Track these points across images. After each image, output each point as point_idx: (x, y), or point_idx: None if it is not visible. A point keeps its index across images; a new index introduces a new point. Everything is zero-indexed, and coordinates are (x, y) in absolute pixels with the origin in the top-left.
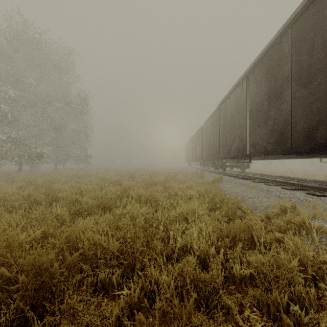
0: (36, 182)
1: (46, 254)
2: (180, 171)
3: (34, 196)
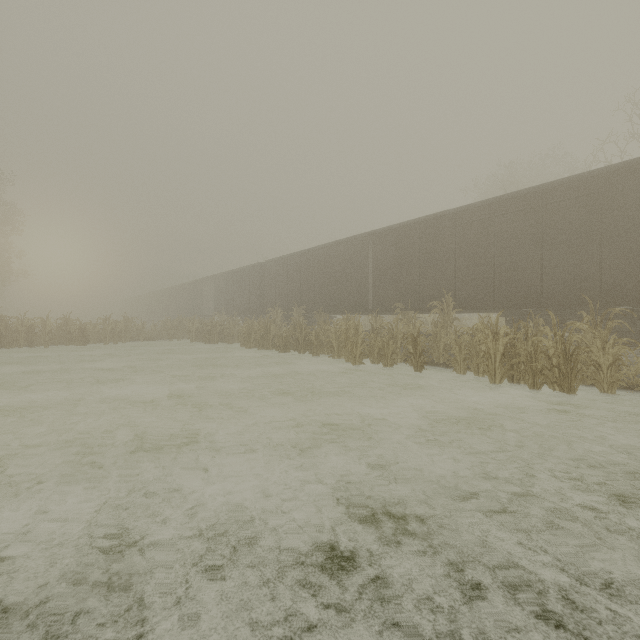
0: None
1: None
2: None
3: None
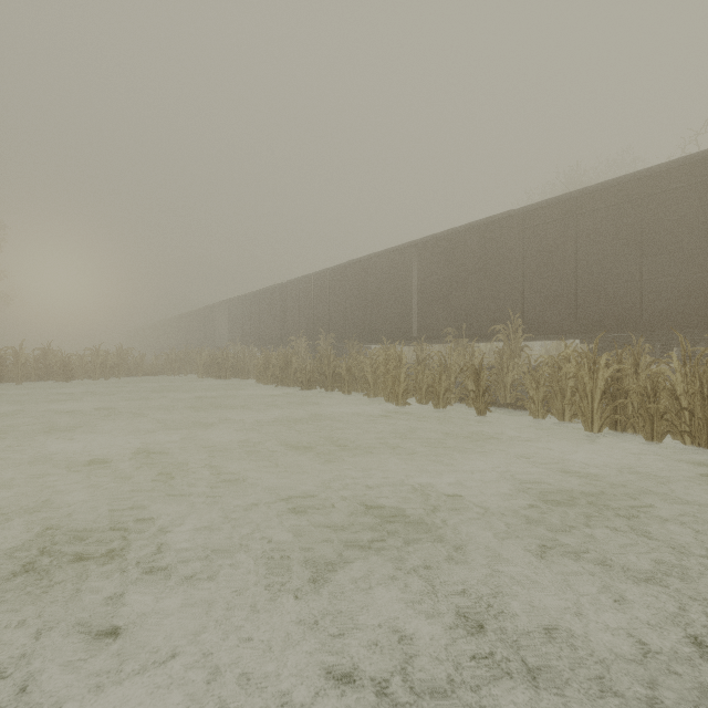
0: None
1: None
2: None
3: None
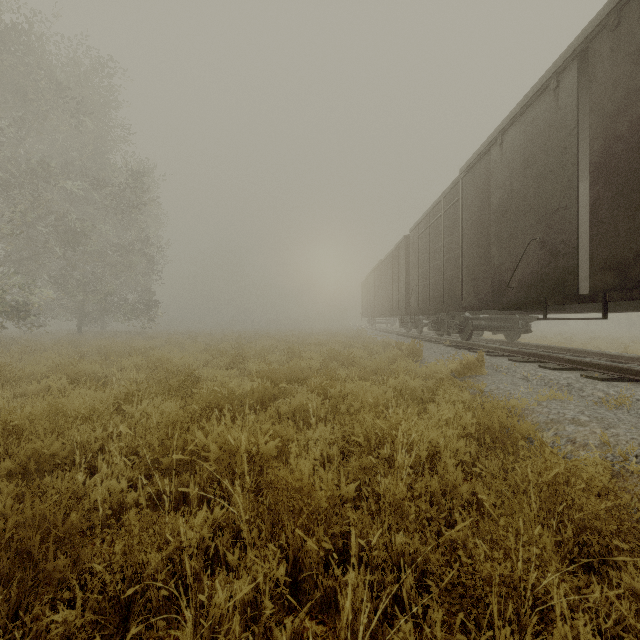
0: None
1: None
2: (354, 338)
3: None
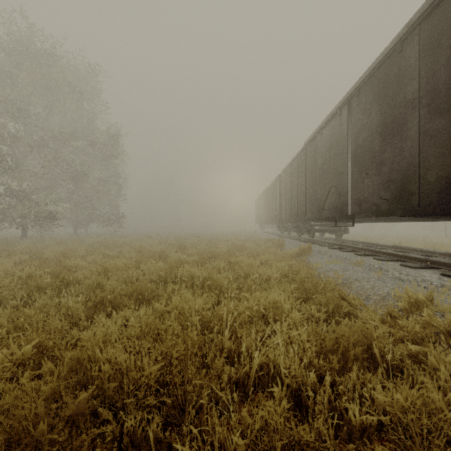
0: (43, 254)
1: (36, 388)
2: (249, 237)
3: (35, 279)
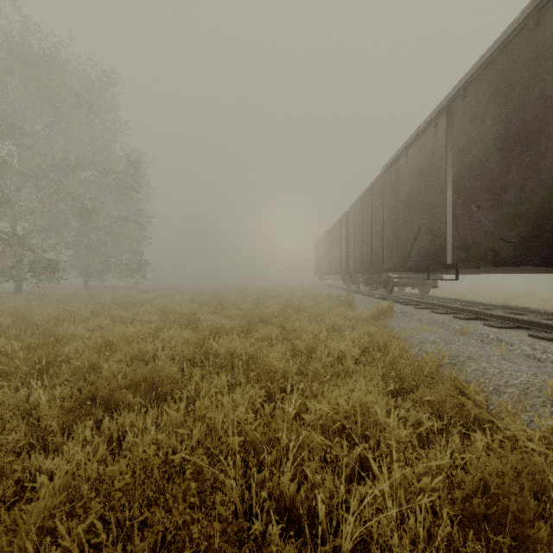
0: (31, 317)
1: None
2: (306, 292)
3: None
